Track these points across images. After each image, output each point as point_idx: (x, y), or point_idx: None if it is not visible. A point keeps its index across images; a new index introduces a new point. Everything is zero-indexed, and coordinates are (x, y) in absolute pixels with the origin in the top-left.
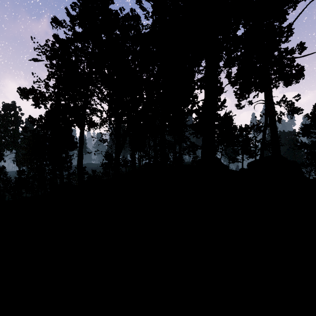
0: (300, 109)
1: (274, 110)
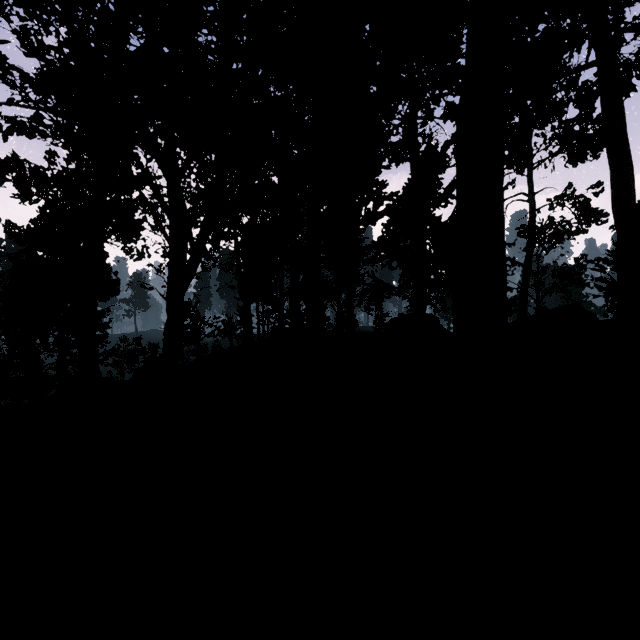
0: (603, 214)
1: (630, 166)
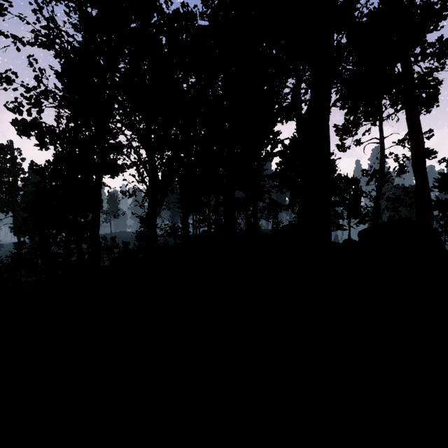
0: (433, 152)
1: (422, 140)
